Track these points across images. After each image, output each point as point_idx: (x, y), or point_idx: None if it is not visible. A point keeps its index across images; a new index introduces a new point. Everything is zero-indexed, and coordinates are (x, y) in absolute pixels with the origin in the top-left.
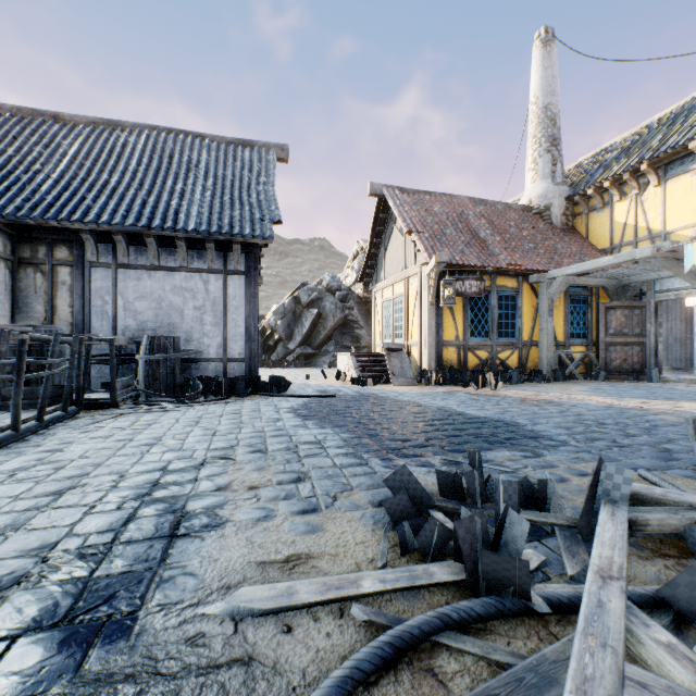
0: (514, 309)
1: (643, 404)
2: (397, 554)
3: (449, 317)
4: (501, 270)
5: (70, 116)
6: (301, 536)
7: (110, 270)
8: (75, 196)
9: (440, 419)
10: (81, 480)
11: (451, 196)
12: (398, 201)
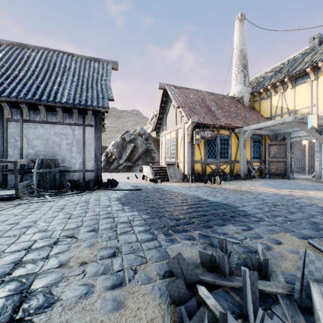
0: (228, 145)
1: (290, 192)
2: None
3: (197, 148)
4: (222, 126)
5: None
6: (108, 315)
7: (19, 123)
8: None
9: (195, 203)
10: None
11: (198, 90)
12: (173, 92)
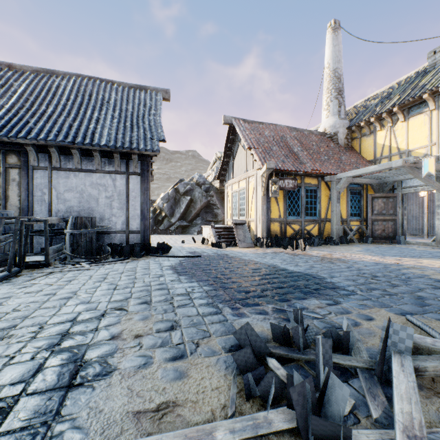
0: (316, 198)
1: (398, 260)
2: (243, 399)
3: (275, 203)
4: (308, 173)
5: (20, 66)
6: (170, 383)
7: (47, 171)
8: (21, 120)
9: (270, 274)
10: (9, 331)
11: (276, 125)
12: (242, 128)
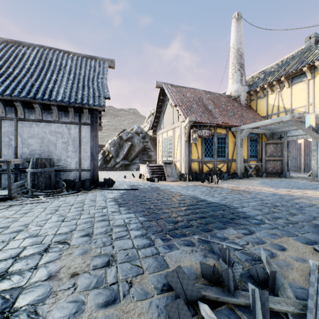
0: (225, 144)
1: (289, 191)
2: None
3: (194, 147)
4: (219, 125)
5: None
6: None
7: (13, 121)
8: None
9: (193, 204)
10: None
11: (195, 89)
12: (170, 90)
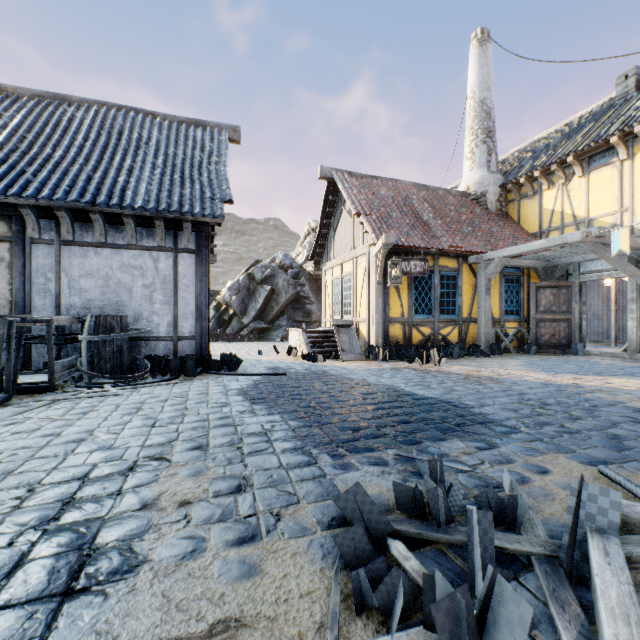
0: (455, 288)
1: (576, 380)
2: (351, 612)
3: (395, 295)
4: (443, 251)
5: (13, 88)
6: (233, 585)
7: (53, 246)
8: (14, 169)
9: (390, 401)
10: None
11: (397, 181)
12: (347, 184)
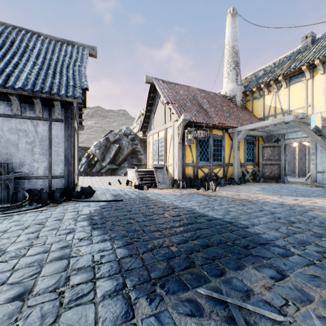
0: (221, 146)
1: (296, 200)
2: None
3: (189, 150)
4: (215, 126)
5: None
6: None
7: None
8: None
9: (191, 222)
10: None
11: (189, 87)
12: (161, 86)
